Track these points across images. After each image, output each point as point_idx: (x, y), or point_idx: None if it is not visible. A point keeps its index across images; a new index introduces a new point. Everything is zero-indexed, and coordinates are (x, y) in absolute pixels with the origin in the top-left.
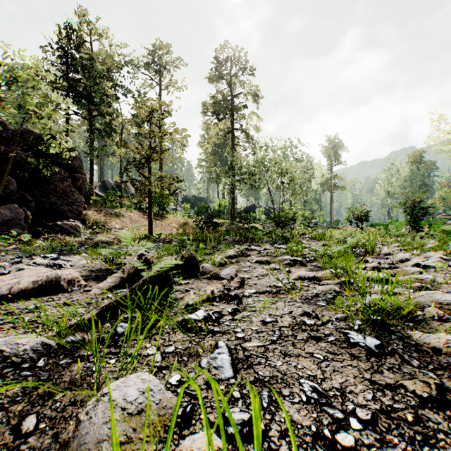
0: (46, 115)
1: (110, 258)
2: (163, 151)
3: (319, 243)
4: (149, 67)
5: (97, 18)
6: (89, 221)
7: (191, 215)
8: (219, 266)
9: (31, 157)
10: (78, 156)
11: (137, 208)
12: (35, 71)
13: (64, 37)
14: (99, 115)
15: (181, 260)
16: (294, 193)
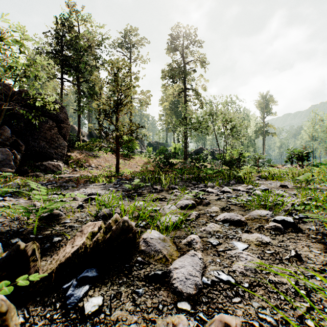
0: (32, 74)
1: (20, 217)
2: (128, 103)
3: (273, 183)
4: (122, 45)
5: (83, 9)
6: (71, 161)
7: (150, 156)
8: (172, 228)
9: (26, 111)
10: (64, 110)
11: (112, 151)
12: (21, 37)
13: (59, 24)
14: (84, 81)
15: (104, 235)
16: (235, 138)
